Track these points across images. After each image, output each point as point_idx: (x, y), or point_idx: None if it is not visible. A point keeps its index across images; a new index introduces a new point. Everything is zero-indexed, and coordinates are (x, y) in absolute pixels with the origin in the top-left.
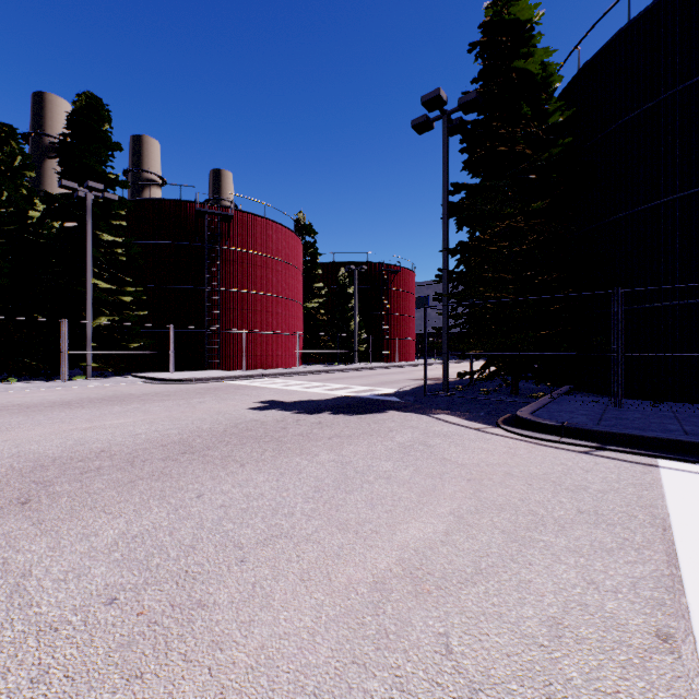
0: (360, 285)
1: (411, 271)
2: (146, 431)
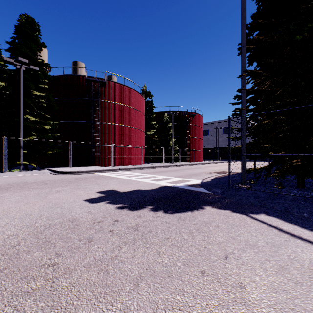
0: (175, 123)
1: (201, 115)
2: None
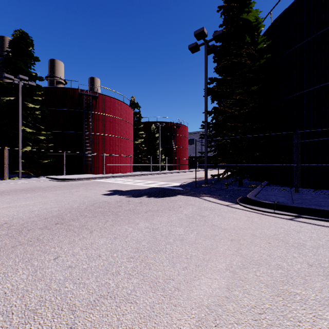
0: (162, 133)
1: (186, 126)
2: (39, 209)
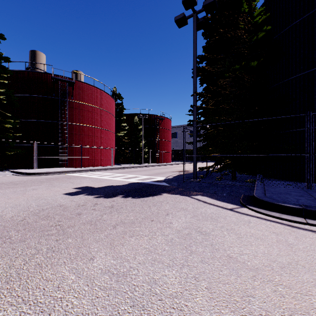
0: (145, 125)
1: (169, 119)
2: None
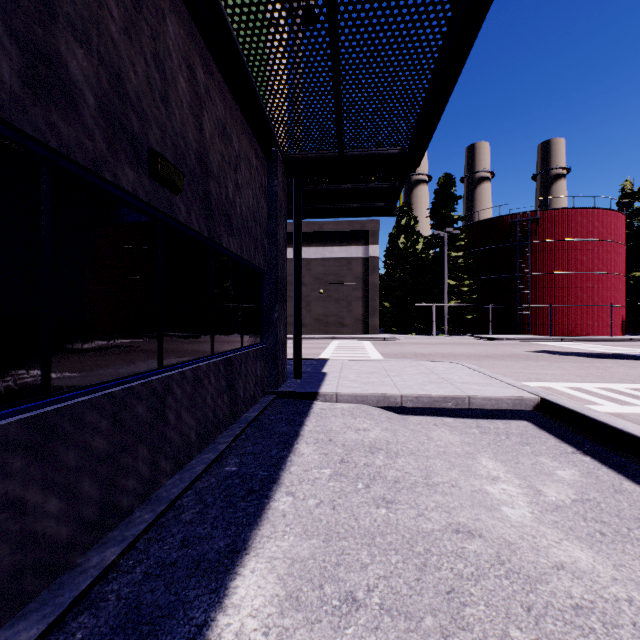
0: None
1: None
2: (473, 352)
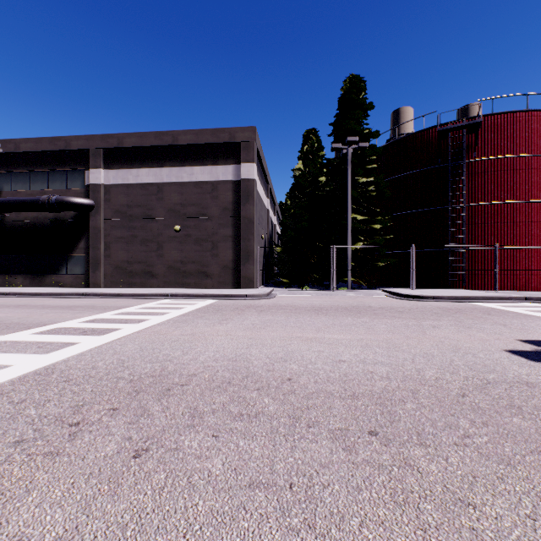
0: None
1: None
2: (351, 359)
